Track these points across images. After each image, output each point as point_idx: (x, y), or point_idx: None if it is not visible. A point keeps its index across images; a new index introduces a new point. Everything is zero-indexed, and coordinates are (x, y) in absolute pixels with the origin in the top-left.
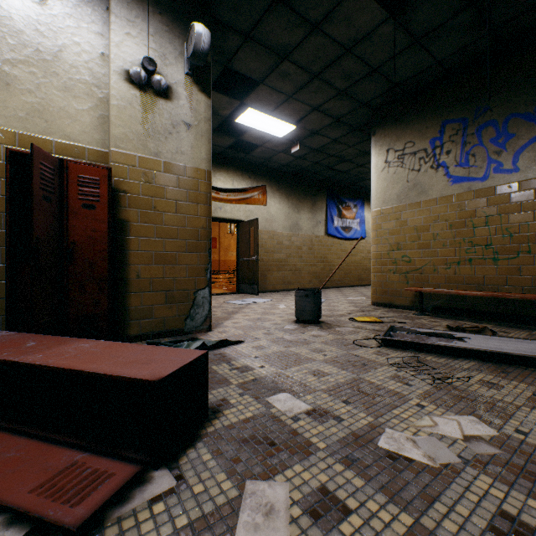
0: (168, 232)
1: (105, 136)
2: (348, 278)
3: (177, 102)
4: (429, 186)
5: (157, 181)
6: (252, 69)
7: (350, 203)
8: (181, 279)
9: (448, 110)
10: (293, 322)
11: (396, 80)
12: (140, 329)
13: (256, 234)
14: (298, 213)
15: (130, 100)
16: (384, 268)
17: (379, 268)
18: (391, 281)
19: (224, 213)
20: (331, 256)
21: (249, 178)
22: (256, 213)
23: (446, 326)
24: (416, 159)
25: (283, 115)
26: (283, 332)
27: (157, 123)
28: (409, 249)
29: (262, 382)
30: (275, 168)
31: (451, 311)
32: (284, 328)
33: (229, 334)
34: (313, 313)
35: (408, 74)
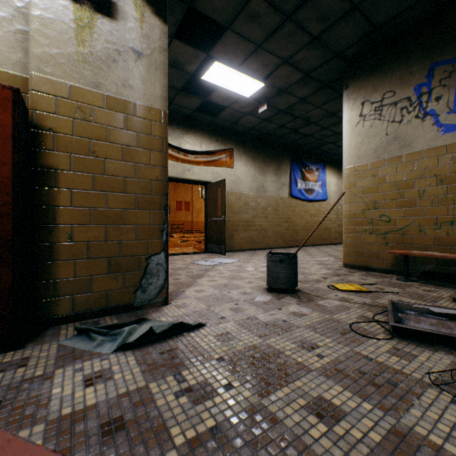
0: (112, 184)
1: (24, 58)
2: (311, 237)
3: (124, 23)
4: (413, 138)
5: (97, 119)
6: (218, 10)
7: (312, 166)
8: (129, 242)
9: (438, 51)
10: (264, 290)
11: (377, 21)
12: (73, 307)
13: (223, 194)
14: (264, 175)
15: (58, 11)
16: (359, 228)
17: (353, 228)
18: (367, 242)
19: (192, 175)
20: (294, 217)
21: (217, 141)
22: (224, 175)
23: (453, 299)
24: (397, 109)
25: (251, 69)
26: (255, 308)
27: (97, 46)
28: (389, 207)
29: (228, 438)
30: (242, 132)
31: (442, 277)
32: (255, 300)
33: (188, 310)
34: (289, 281)
35: (392, 11)
